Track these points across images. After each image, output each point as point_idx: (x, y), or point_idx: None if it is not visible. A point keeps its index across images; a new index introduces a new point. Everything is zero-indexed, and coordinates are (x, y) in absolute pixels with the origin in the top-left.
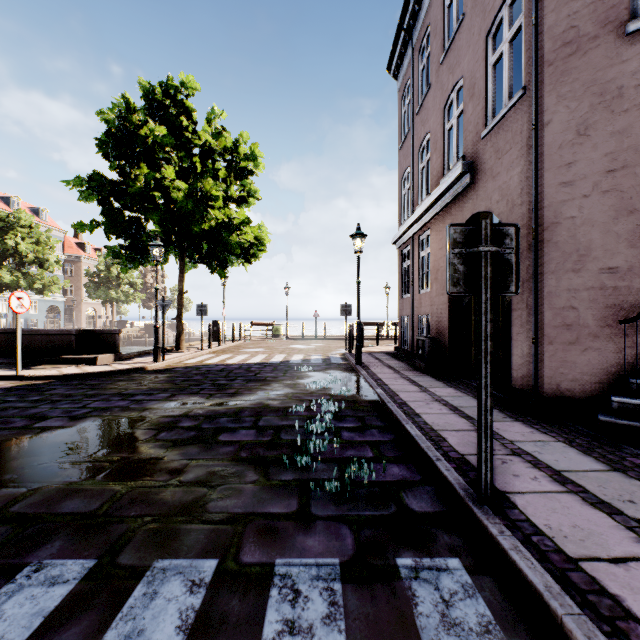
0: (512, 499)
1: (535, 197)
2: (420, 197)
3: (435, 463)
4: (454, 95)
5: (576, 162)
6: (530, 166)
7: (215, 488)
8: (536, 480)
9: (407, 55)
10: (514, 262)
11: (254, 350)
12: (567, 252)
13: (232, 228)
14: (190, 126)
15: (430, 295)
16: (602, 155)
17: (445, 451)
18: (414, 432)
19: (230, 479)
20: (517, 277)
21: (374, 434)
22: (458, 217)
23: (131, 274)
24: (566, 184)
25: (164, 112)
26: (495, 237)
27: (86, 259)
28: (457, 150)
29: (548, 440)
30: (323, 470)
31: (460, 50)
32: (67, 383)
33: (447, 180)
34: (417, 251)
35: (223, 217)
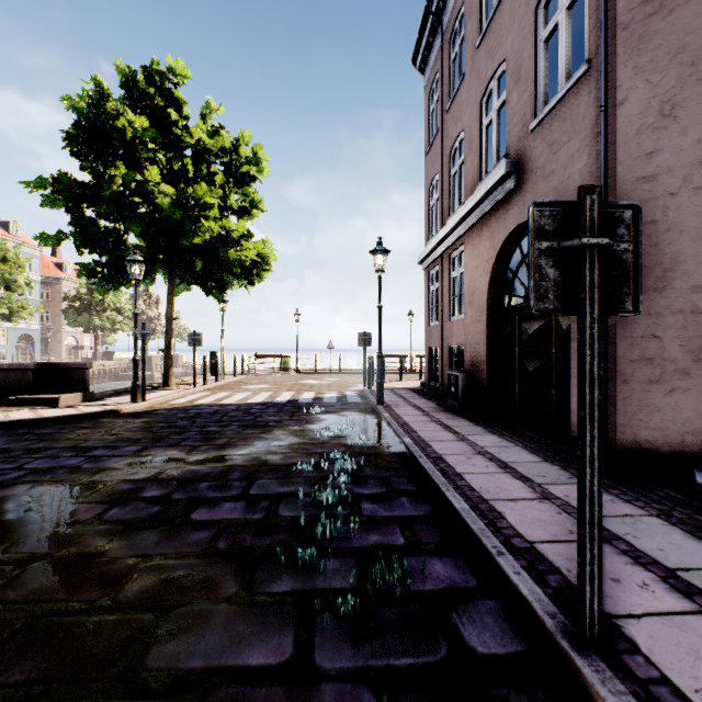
0: (626, 631)
1: (605, 197)
2: (451, 208)
3: (496, 560)
4: (494, 84)
5: (659, 151)
6: (597, 159)
7: (167, 613)
8: (647, 589)
9: (436, 44)
10: (631, 264)
11: (258, 386)
12: (647, 266)
13: (230, 243)
14: (180, 121)
15: (464, 322)
16: (694, 141)
17: (506, 536)
18: (459, 504)
19: (194, 594)
20: (636, 287)
21: (404, 505)
22: (499, 228)
23: (118, 298)
24: (646, 179)
25: (148, 103)
26: (603, 224)
27: (65, 281)
28: (497, 149)
29: (637, 514)
30: (335, 572)
31: (502, 28)
32: (11, 432)
33: (486, 184)
34: (448, 271)
35: (220, 230)
